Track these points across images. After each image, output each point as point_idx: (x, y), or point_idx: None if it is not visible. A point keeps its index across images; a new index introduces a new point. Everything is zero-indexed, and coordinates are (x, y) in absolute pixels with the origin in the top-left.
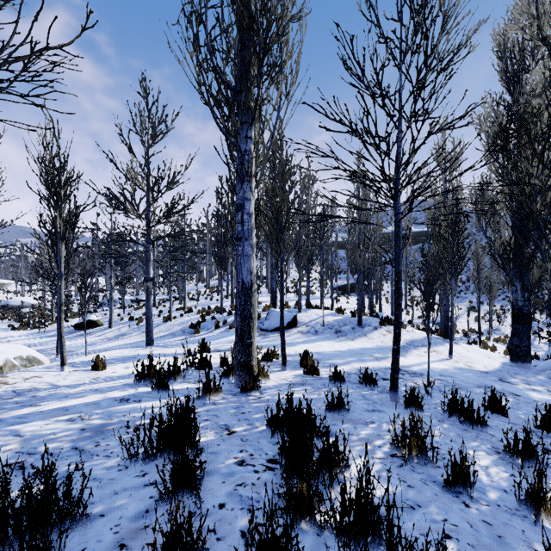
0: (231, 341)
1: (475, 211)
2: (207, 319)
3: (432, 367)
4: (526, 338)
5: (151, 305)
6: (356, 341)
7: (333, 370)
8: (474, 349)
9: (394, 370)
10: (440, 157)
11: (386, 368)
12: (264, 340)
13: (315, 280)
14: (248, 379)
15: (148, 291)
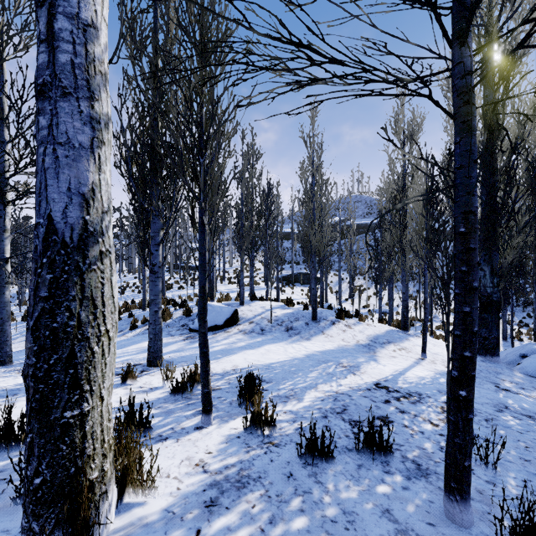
0: (141, 350)
1: (444, 184)
2: (124, 317)
3: (418, 376)
4: (495, 329)
5: (8, 300)
6: (313, 340)
7: (296, 407)
8: (438, 343)
9: (462, 448)
10: (399, 128)
11: (369, 389)
12: (191, 346)
13: (259, 270)
14: (66, 533)
15: (1, 279)
